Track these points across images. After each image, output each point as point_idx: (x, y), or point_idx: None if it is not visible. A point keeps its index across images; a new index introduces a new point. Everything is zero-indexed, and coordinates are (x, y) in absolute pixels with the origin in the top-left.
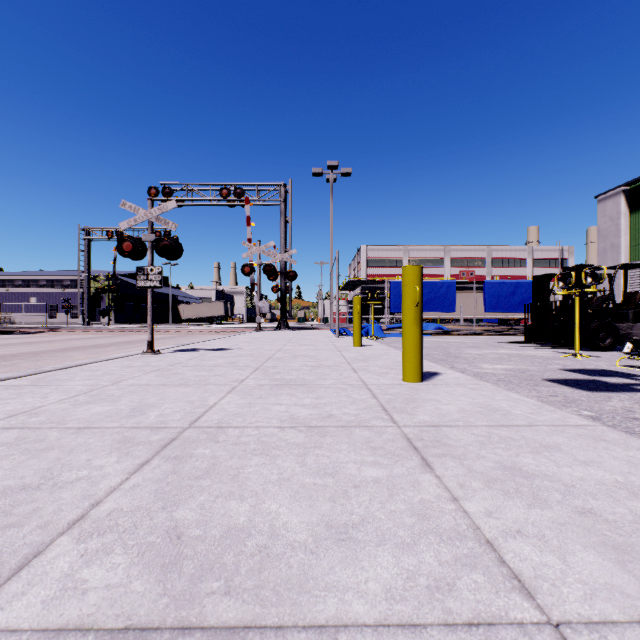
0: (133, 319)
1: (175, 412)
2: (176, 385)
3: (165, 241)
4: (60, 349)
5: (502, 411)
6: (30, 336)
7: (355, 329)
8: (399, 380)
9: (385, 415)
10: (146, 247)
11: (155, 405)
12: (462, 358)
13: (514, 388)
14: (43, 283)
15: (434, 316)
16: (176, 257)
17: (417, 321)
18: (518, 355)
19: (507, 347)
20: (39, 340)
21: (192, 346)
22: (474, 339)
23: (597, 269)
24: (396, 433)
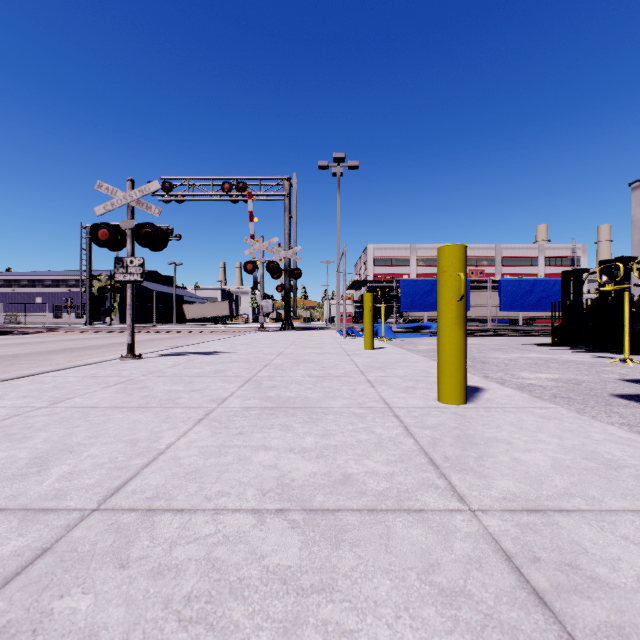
0: (138, 319)
1: (95, 467)
2: (131, 408)
3: (147, 228)
4: (46, 351)
5: (628, 468)
6: (26, 336)
7: (366, 330)
8: (434, 400)
9: (438, 478)
10: (126, 236)
11: (75, 449)
12: (491, 364)
13: (584, 409)
14: (48, 283)
15: None
16: (160, 247)
17: (460, 321)
18: (554, 360)
19: (535, 350)
20: (32, 341)
21: (183, 349)
22: (493, 340)
23: (639, 262)
24: (476, 535)
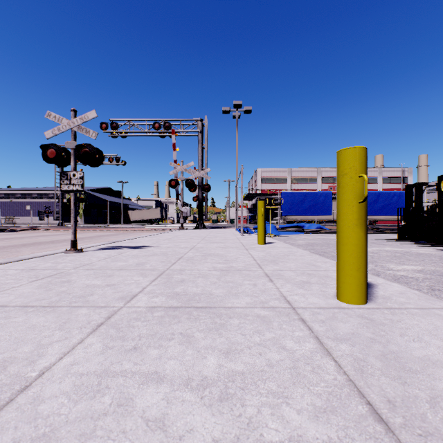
0: (97, 221)
1: None
2: (39, 307)
3: (85, 148)
4: (20, 244)
5: None
6: (14, 233)
7: (259, 229)
8: (333, 298)
9: None
10: (71, 155)
11: None
12: None
13: None
14: (35, 196)
15: (312, 218)
16: (97, 164)
17: (361, 222)
18: (408, 253)
19: (387, 244)
20: (15, 236)
21: (119, 243)
22: None
23: None
24: None
